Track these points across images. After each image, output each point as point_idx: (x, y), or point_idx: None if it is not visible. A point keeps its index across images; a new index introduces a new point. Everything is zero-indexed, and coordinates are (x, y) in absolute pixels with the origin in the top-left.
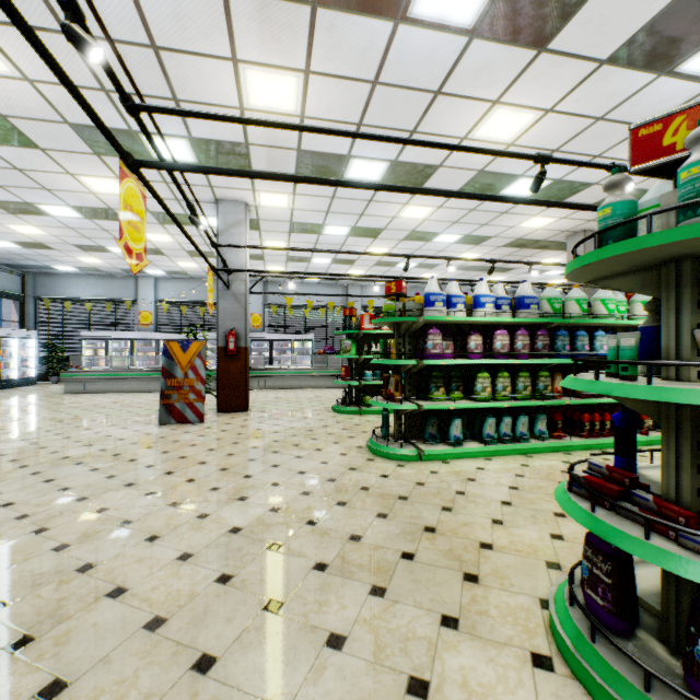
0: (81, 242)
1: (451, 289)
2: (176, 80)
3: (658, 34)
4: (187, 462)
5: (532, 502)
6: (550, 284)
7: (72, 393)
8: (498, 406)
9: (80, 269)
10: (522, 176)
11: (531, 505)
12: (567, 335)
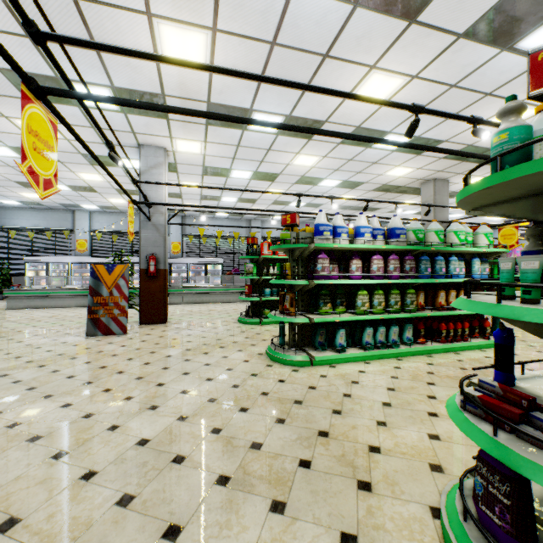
0: (21, 179)
1: (336, 221)
2: (96, 30)
3: (505, 13)
4: (106, 371)
5: (408, 402)
6: (415, 219)
7: (14, 308)
8: (375, 318)
9: (23, 203)
10: (390, 133)
11: (407, 406)
12: (428, 259)
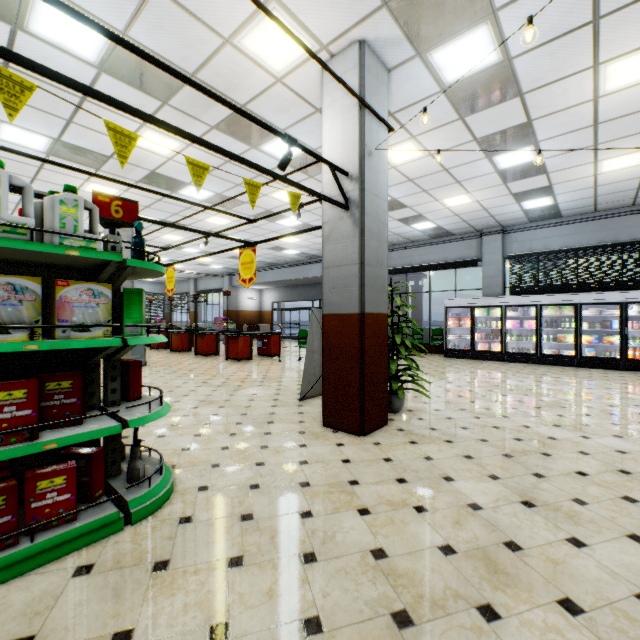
0: None
1: None
2: (215, 165)
3: None
4: (210, 385)
5: None
6: None
7: None
8: None
9: None
10: None
11: None
12: None
